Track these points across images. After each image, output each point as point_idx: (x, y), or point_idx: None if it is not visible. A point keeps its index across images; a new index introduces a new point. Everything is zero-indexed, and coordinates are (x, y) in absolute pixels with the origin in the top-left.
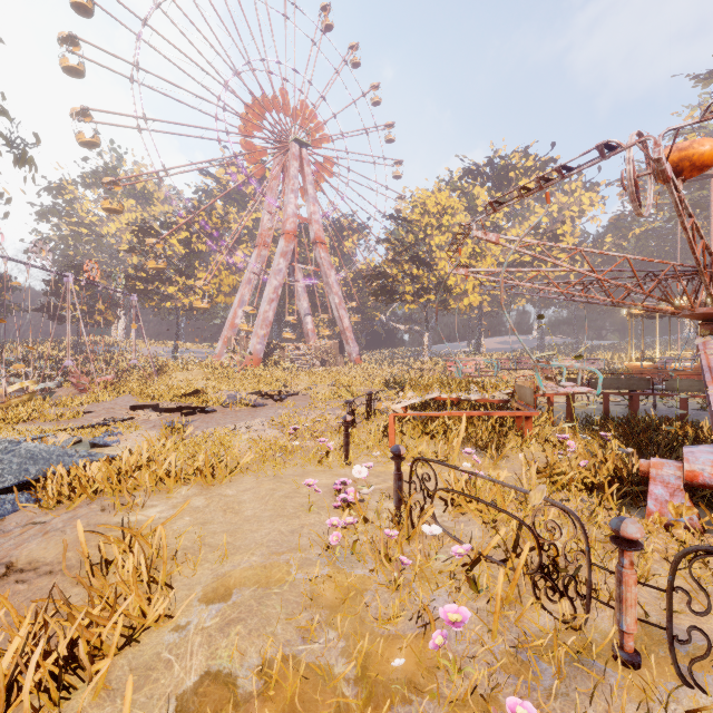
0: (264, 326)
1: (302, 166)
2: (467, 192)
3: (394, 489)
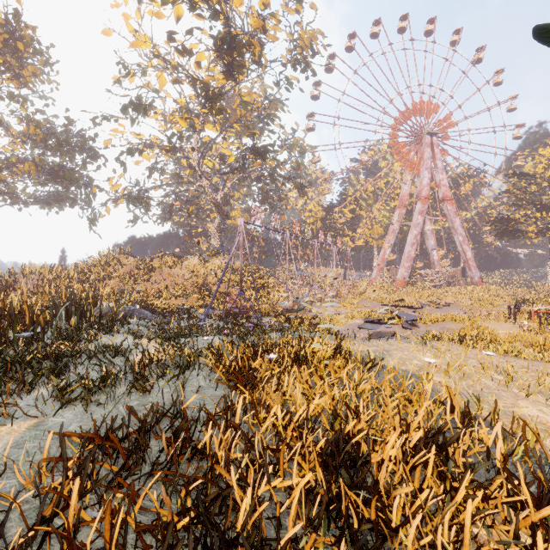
0: (408, 261)
1: (432, 149)
2: None
3: (539, 325)
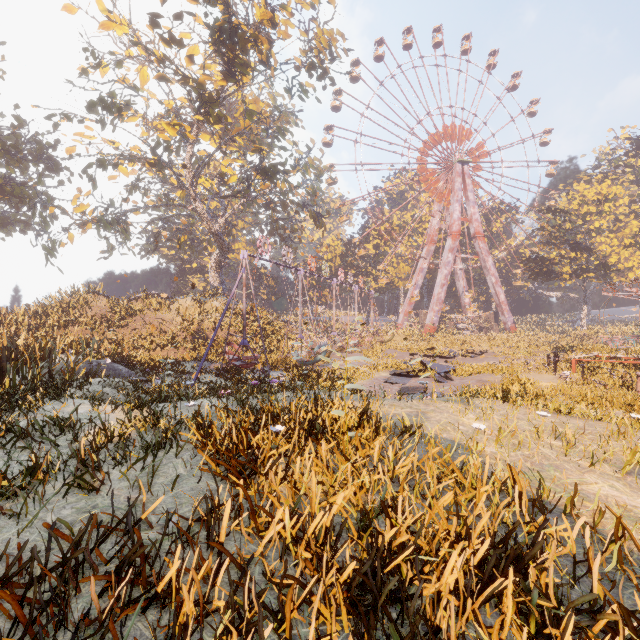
0: (438, 304)
1: (463, 179)
2: (634, 167)
3: (581, 375)
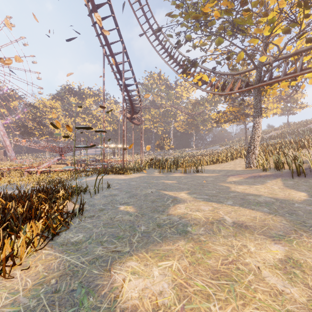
0: None
1: None
2: (67, 98)
3: None
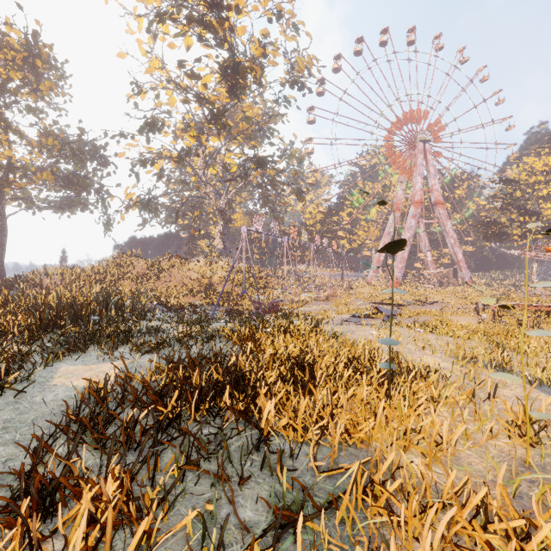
0: (402, 262)
1: (425, 155)
2: None
3: (493, 317)
